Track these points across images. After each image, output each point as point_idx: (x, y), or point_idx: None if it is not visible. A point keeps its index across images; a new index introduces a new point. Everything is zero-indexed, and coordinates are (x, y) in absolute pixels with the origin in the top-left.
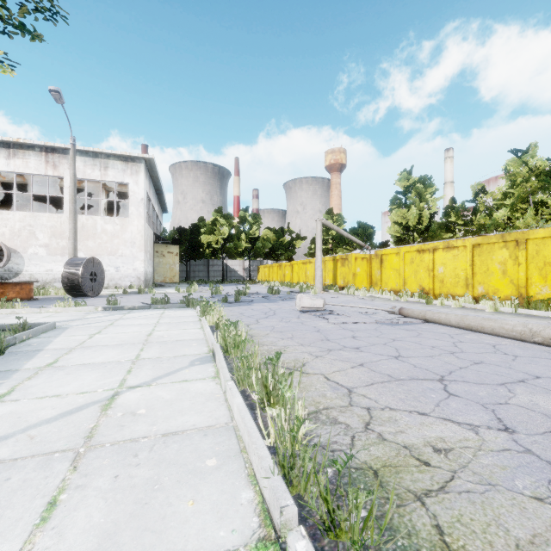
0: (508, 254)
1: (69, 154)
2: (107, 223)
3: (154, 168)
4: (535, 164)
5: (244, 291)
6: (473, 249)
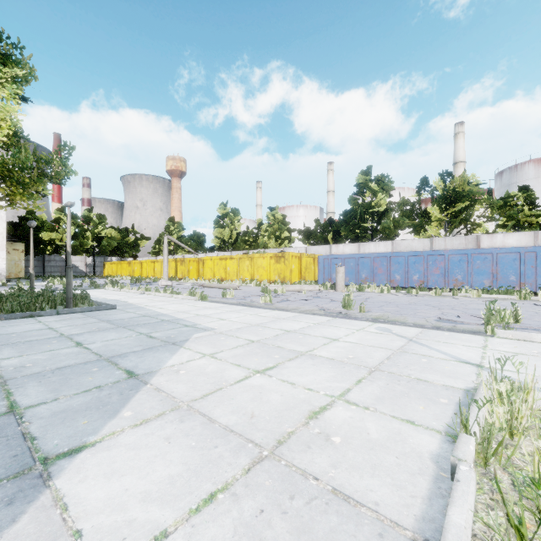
0: (249, 263)
1: None
2: None
3: None
4: (278, 217)
5: (116, 281)
6: (239, 260)
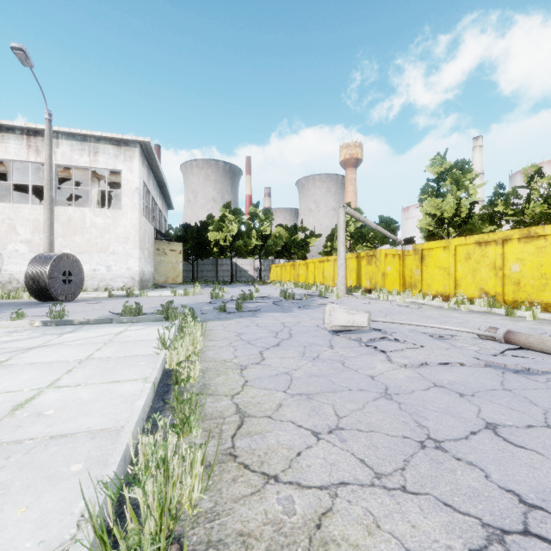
0: None
1: (54, 137)
2: (97, 216)
3: (152, 154)
4: None
5: (251, 295)
6: None
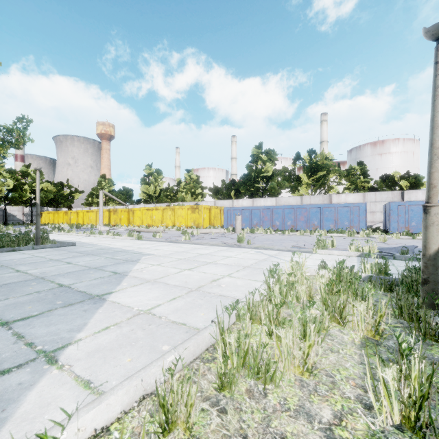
0: (171, 213)
1: None
2: None
3: None
4: (193, 177)
5: (59, 228)
6: (163, 210)
